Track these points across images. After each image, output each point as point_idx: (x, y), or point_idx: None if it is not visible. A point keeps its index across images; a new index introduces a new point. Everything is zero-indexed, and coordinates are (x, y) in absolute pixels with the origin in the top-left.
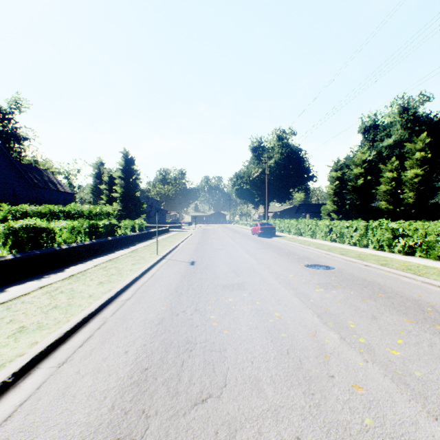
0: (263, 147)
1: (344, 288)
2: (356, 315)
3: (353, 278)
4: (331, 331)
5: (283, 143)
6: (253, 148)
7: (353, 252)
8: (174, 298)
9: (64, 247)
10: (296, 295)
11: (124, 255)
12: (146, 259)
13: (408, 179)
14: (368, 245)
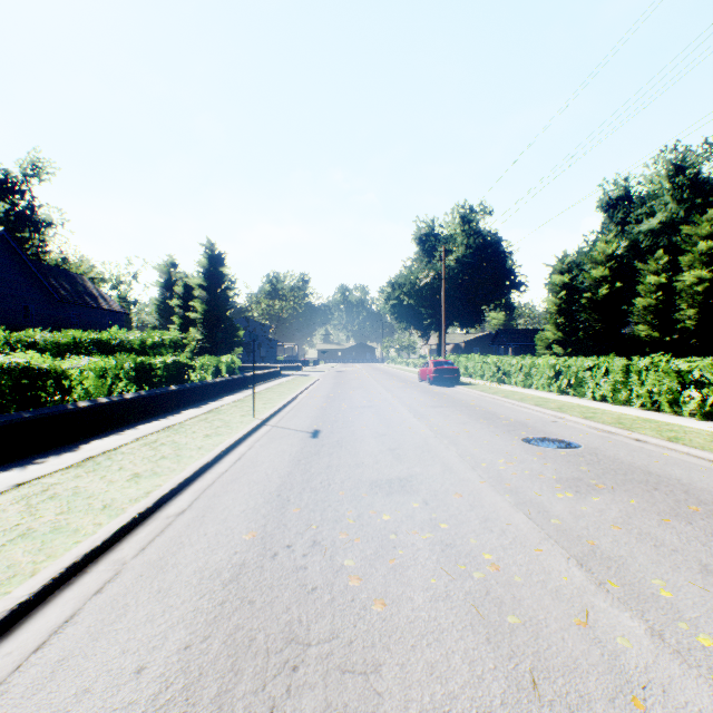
0: (437, 235)
1: (613, 491)
2: (663, 561)
3: (623, 467)
4: (622, 608)
5: (471, 228)
6: (420, 238)
7: (606, 414)
8: (274, 511)
9: (84, 404)
10: (520, 507)
11: (195, 418)
12: (233, 426)
13: (684, 287)
14: (631, 401)
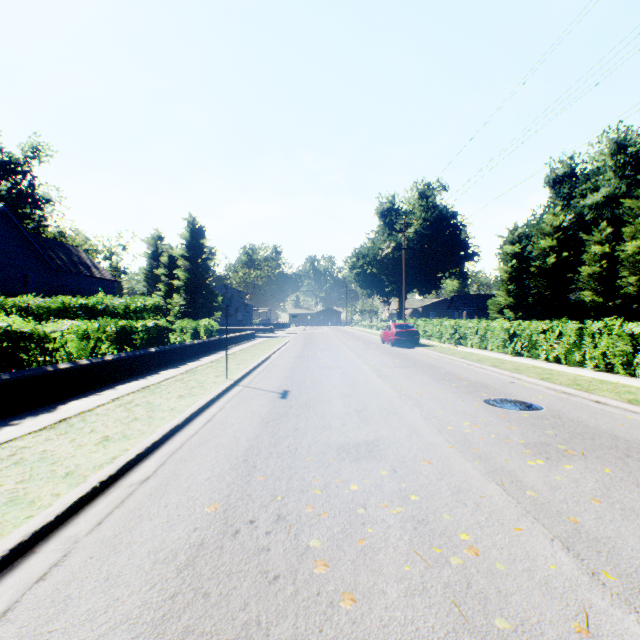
0: (397, 210)
1: (584, 457)
2: None
3: (589, 431)
4: (625, 609)
5: (428, 203)
6: (382, 212)
7: (562, 375)
8: (239, 478)
9: (64, 366)
10: (491, 475)
11: (172, 378)
12: (206, 386)
13: (626, 256)
14: (584, 363)
